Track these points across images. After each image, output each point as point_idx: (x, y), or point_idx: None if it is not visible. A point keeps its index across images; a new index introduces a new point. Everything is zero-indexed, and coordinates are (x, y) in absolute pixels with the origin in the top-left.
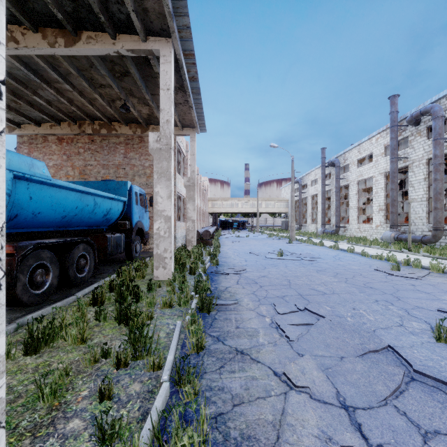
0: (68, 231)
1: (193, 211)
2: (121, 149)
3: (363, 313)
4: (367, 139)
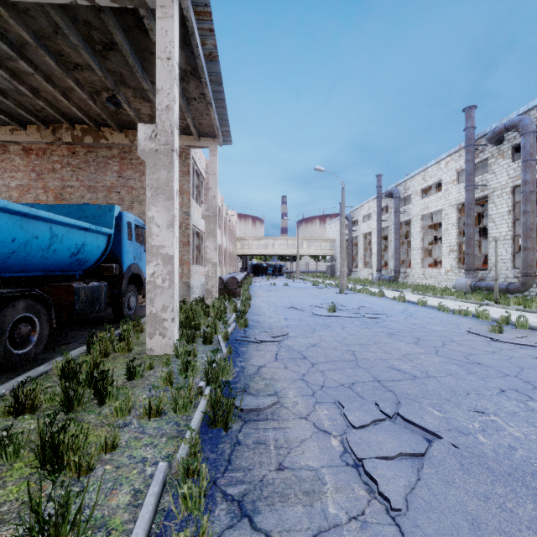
0: (2, 279)
1: (214, 251)
2: (115, 165)
3: (498, 423)
4: (435, 163)
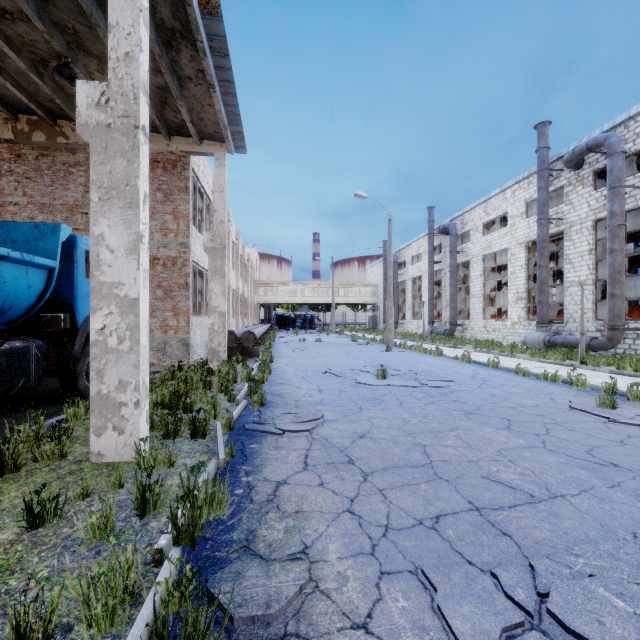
0: None
1: (222, 297)
2: (80, 175)
3: None
4: (499, 192)
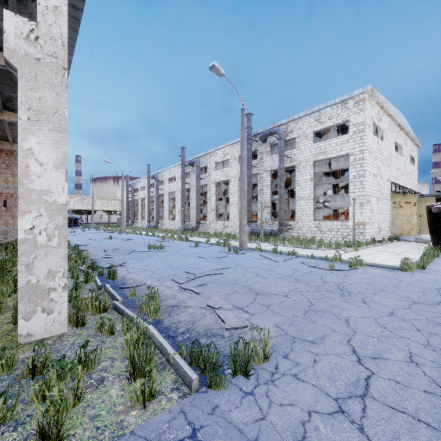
0: None
1: None
2: None
3: (135, 248)
4: (173, 166)
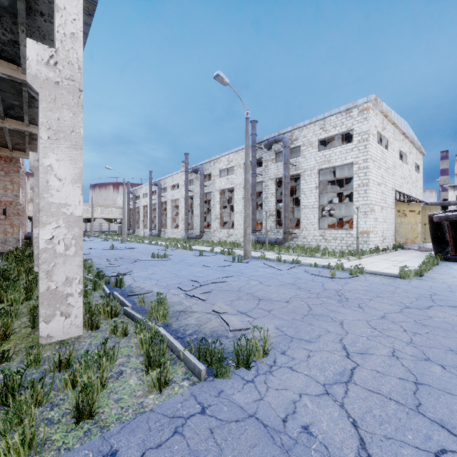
0: None
1: None
2: None
3: (138, 257)
4: (176, 173)
